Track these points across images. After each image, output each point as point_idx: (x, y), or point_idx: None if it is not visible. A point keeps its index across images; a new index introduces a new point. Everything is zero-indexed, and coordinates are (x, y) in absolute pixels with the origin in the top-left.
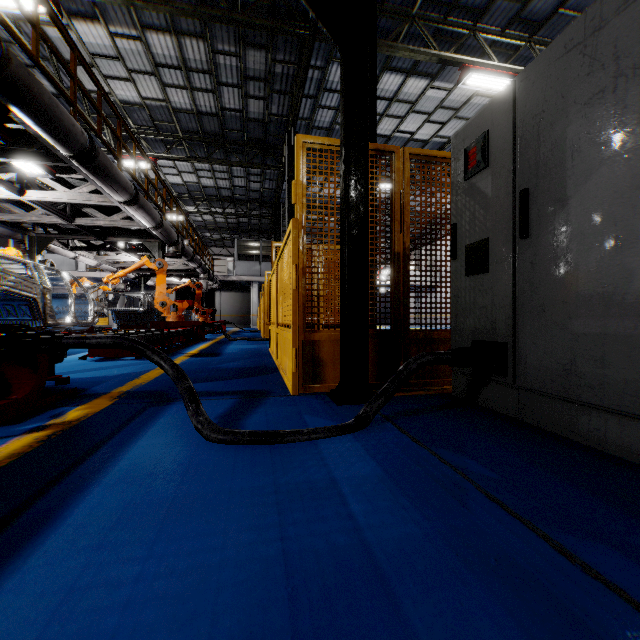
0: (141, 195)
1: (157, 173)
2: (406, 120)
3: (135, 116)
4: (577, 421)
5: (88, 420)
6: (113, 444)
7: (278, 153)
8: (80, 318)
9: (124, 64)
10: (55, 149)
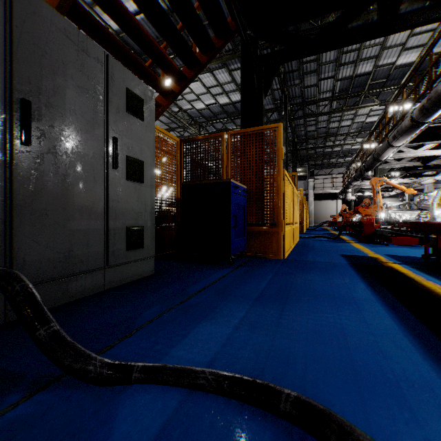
0: None
1: None
2: None
3: None
4: (69, 288)
5: None
6: None
7: None
8: None
9: None
10: None
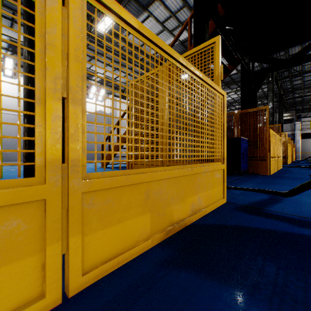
0: None
1: None
2: None
3: None
4: None
5: None
6: None
7: None
8: None
9: None
10: None
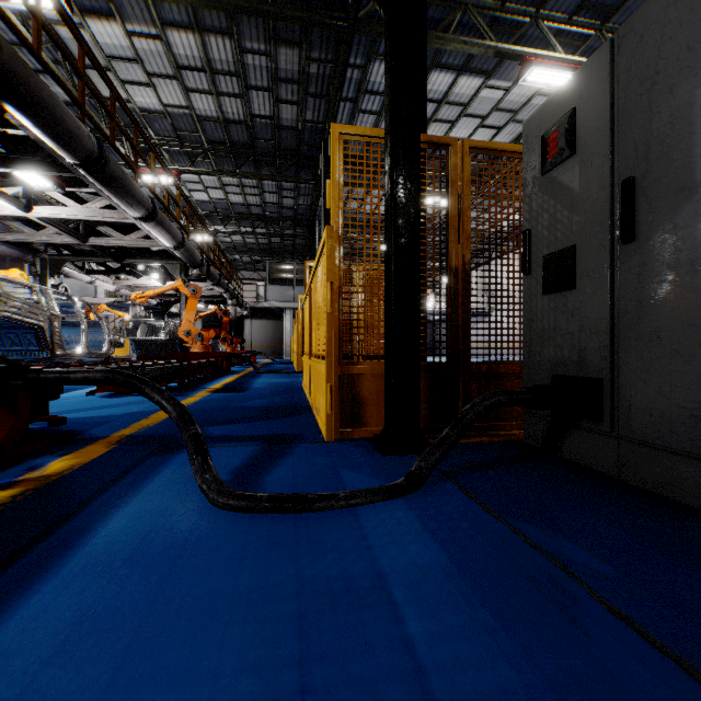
0: (159, 210)
1: (179, 187)
2: (457, 125)
3: (156, 126)
4: None
5: (72, 474)
6: (92, 510)
7: (313, 165)
8: (94, 348)
9: (143, 67)
10: (60, 157)
